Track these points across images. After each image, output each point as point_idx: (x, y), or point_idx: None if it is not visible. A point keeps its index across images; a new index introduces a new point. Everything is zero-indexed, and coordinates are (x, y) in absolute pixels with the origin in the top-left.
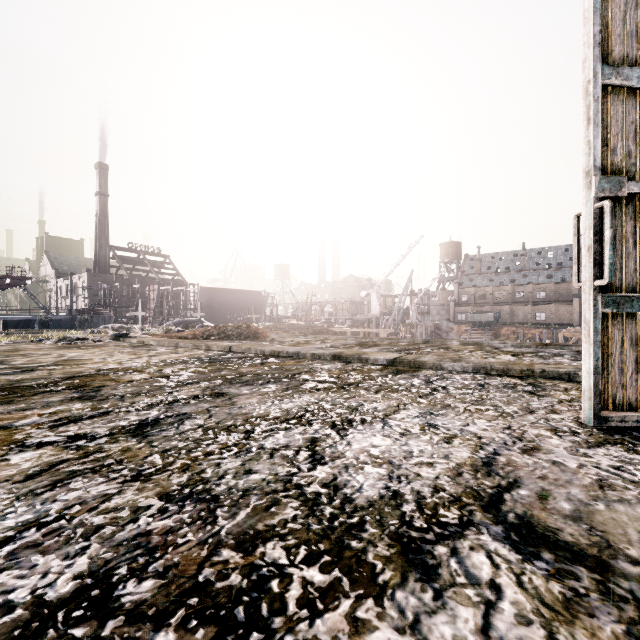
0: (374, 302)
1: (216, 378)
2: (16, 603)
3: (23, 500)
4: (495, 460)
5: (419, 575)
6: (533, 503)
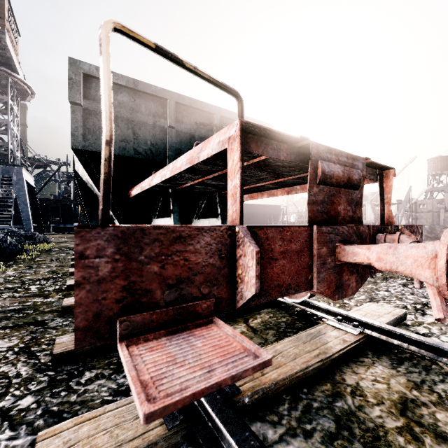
0: (369, 211)
1: None
2: None
3: (386, 281)
4: None
5: None
6: None
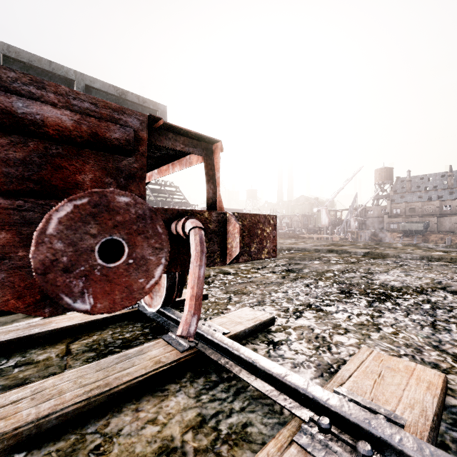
0: (324, 216)
1: (282, 258)
2: (331, 291)
3: (293, 281)
4: (441, 282)
5: (424, 294)
6: (456, 289)
